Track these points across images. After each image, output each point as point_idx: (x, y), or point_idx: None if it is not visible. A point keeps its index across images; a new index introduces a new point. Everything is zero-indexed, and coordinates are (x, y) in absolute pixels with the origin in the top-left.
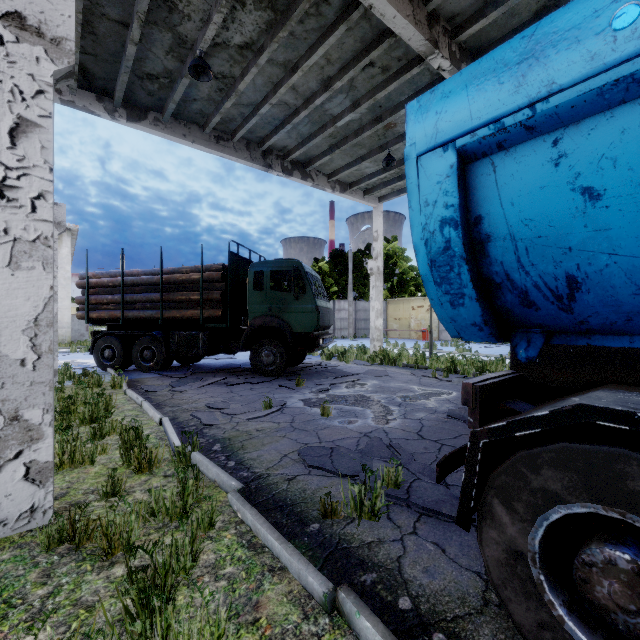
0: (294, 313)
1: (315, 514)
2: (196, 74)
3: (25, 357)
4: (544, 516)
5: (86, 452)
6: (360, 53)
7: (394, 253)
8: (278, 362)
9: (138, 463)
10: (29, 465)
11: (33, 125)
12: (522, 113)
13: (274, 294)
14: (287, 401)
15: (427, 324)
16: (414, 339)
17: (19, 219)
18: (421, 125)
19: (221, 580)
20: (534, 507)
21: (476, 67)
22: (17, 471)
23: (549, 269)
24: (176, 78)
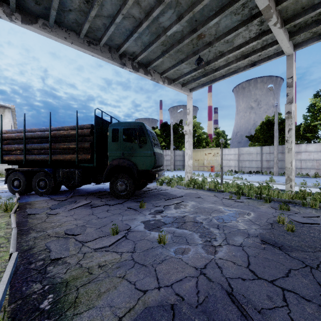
0: (139, 157)
1: None
2: None
3: None
4: None
5: None
6: None
7: (194, 125)
8: (128, 189)
9: None
10: None
11: None
12: None
13: (125, 144)
14: (132, 224)
15: (213, 163)
16: (206, 171)
17: None
18: None
19: None
20: None
21: None
22: None
23: None
24: None
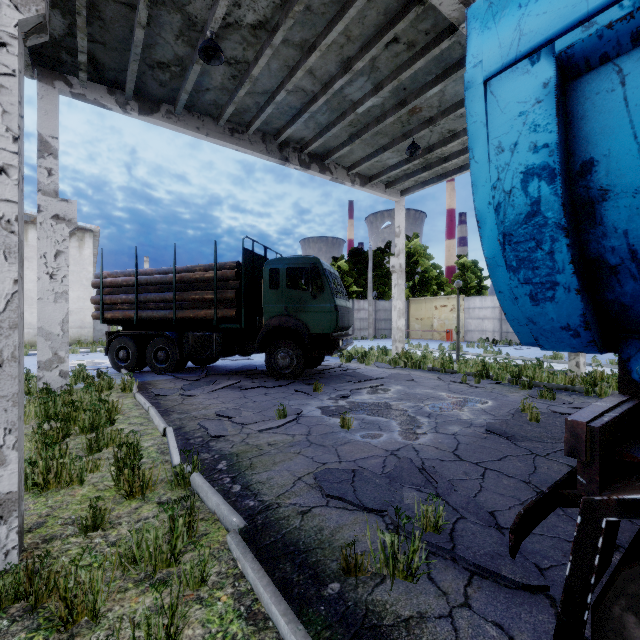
0: (311, 313)
1: (334, 567)
2: (207, 58)
3: None
4: None
5: (74, 470)
6: (383, 27)
7: (415, 251)
8: (295, 365)
9: (129, 486)
10: None
11: None
12: None
13: (290, 293)
14: (303, 409)
15: (451, 324)
16: (437, 340)
17: None
18: (492, 32)
19: None
20: None
21: None
22: None
23: None
24: (187, 66)
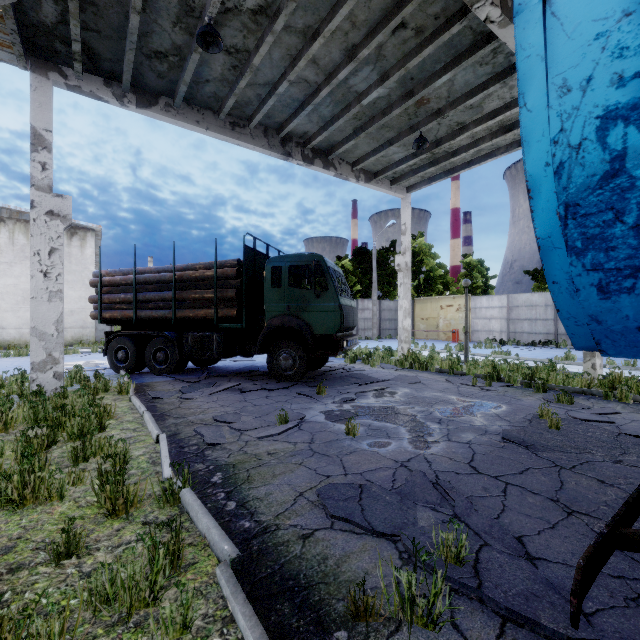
0: (315, 312)
1: (340, 609)
2: (205, 45)
3: None
4: None
5: (54, 484)
6: (390, 11)
7: (420, 250)
8: (297, 366)
9: (111, 504)
10: None
11: None
12: None
13: (293, 291)
14: (306, 413)
15: (457, 324)
16: (443, 340)
17: None
18: None
19: None
20: None
21: None
22: None
23: None
24: (186, 55)
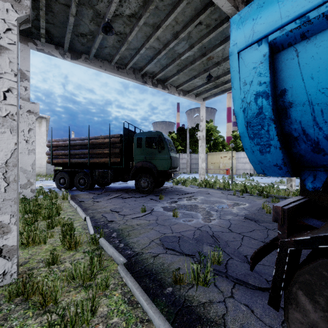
0: (158, 160)
1: (169, 280)
2: (105, 31)
3: None
4: None
5: (41, 237)
6: (194, 17)
7: (211, 128)
8: (149, 186)
9: (69, 244)
10: (2, 247)
11: (4, 49)
12: (325, 6)
13: (147, 150)
14: (154, 208)
15: (229, 166)
16: (222, 174)
17: None
18: (241, 30)
19: (110, 327)
20: None
21: None
22: None
23: None
24: (95, 35)
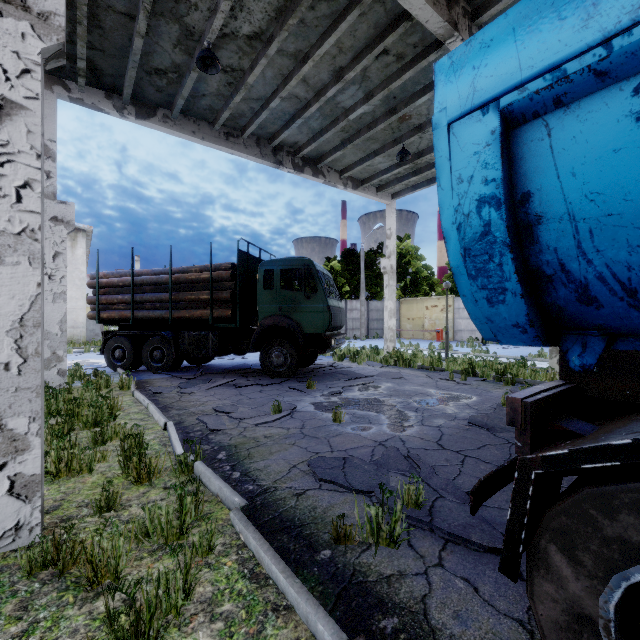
0: (305, 313)
1: (326, 538)
2: (204, 66)
3: (9, 361)
4: (623, 575)
5: (84, 460)
6: (374, 40)
7: (407, 252)
8: (288, 363)
9: (137, 473)
10: (14, 478)
11: (18, 107)
12: (592, 54)
13: (284, 293)
14: (297, 405)
15: (441, 324)
16: (428, 339)
17: (3, 210)
18: (454, 85)
19: (217, 621)
20: (608, 561)
21: (527, 4)
22: (0, 485)
23: (621, 256)
24: (184, 72)
